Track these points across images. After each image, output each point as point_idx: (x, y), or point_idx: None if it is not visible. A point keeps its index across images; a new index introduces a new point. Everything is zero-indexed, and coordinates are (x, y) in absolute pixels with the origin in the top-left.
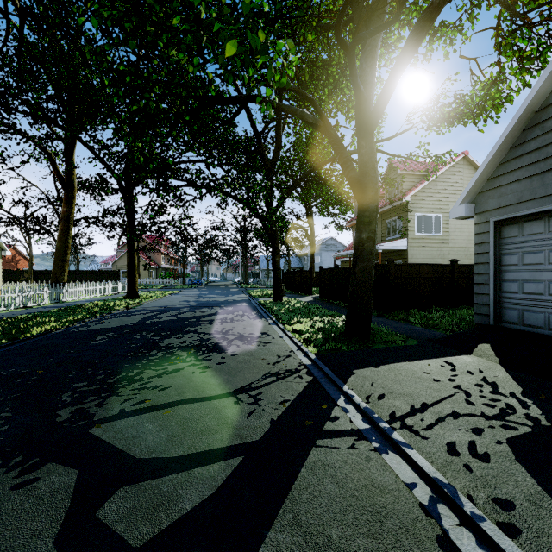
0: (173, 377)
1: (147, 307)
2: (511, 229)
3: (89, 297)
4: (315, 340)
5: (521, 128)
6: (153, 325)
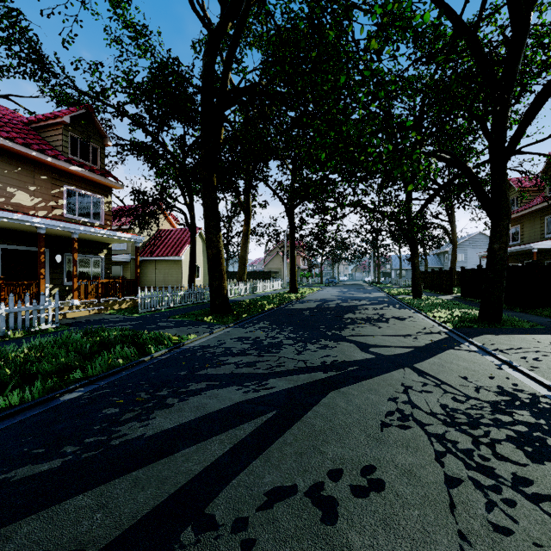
0: (365, 328)
1: (311, 298)
2: None
3: (265, 291)
4: (452, 322)
5: None
6: (328, 308)
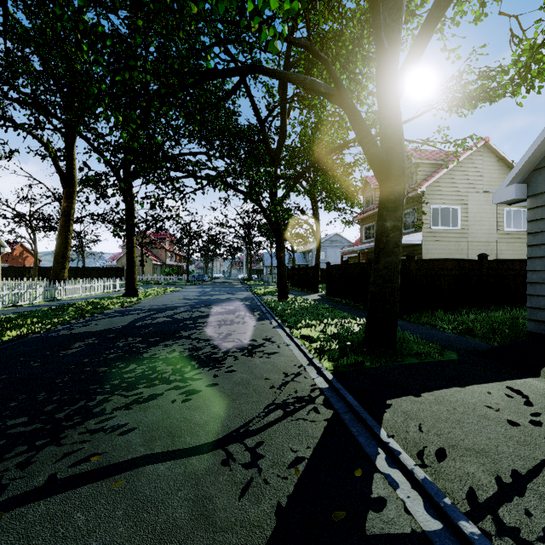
0: (145, 409)
1: (144, 306)
2: None
3: (87, 294)
4: (328, 350)
5: None
6: (142, 328)
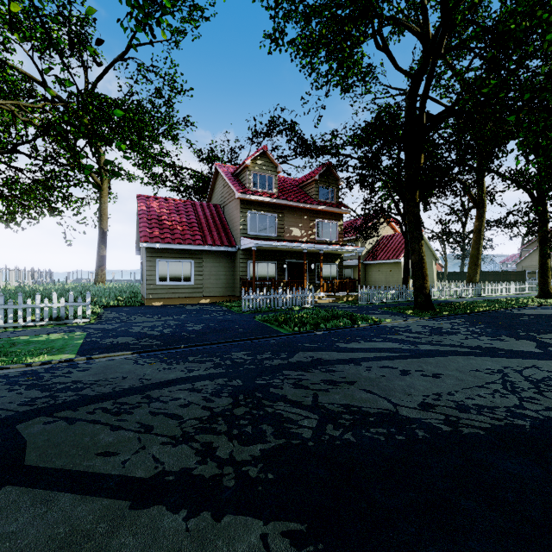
0: None
1: None
2: None
3: (500, 294)
4: None
5: None
6: None
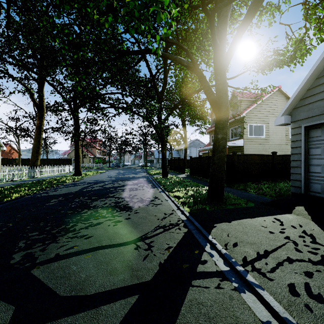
0: (95, 228)
1: (86, 181)
2: (316, 132)
3: (52, 174)
4: (188, 202)
5: (323, 65)
6: (87, 192)
